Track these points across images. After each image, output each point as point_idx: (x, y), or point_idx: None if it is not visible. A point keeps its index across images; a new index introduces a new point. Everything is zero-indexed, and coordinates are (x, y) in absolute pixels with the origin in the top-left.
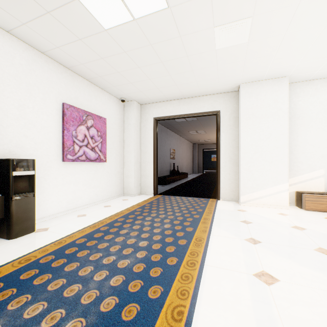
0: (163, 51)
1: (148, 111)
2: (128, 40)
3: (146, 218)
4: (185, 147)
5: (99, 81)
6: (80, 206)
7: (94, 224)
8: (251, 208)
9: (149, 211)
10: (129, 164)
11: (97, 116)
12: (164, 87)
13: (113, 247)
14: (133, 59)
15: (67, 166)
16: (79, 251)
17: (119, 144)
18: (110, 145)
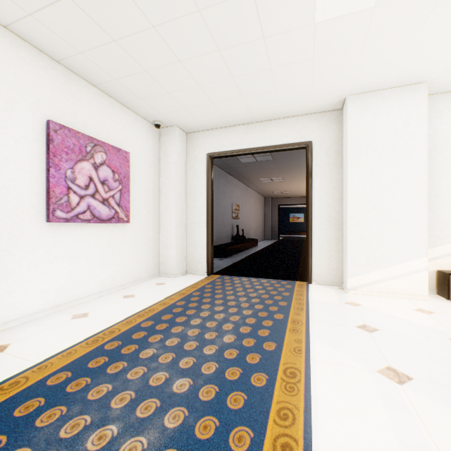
0: (221, 27)
1: (198, 144)
2: None
3: (192, 322)
4: (254, 202)
5: (116, 89)
6: (82, 298)
7: (96, 336)
8: (366, 299)
9: (198, 307)
10: (167, 227)
11: (112, 148)
12: (224, 102)
13: (118, 397)
14: (168, 42)
15: (56, 230)
16: (45, 408)
17: (151, 195)
18: (136, 196)
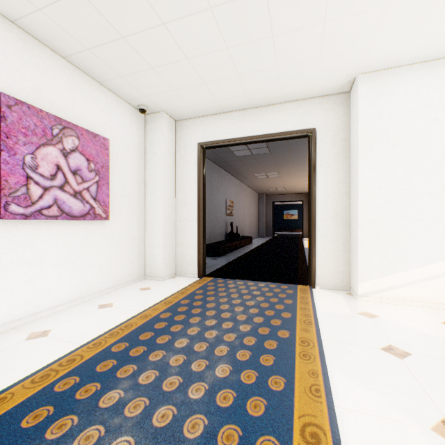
0: None
1: (188, 132)
2: None
3: (177, 344)
4: (248, 198)
5: (90, 62)
6: (47, 309)
7: (48, 367)
8: (382, 309)
9: (185, 320)
10: (154, 224)
11: (87, 132)
12: (216, 81)
13: None
14: None
15: (11, 228)
16: None
17: (136, 189)
18: (118, 189)
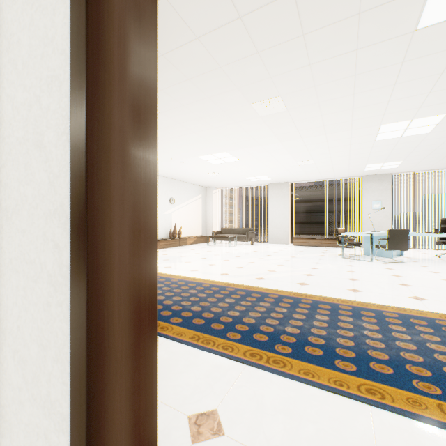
0: None
1: None
2: None
3: None
4: None
5: None
6: None
7: None
8: None
9: None
10: None
11: None
12: None
13: None
14: None
15: None
16: None
17: None
18: None
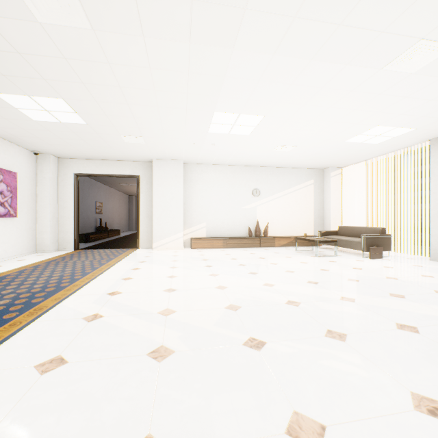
0: (84, 136)
1: (68, 166)
2: (54, 127)
3: (69, 262)
4: (118, 199)
5: (12, 138)
6: None
7: (18, 268)
8: (158, 251)
9: (71, 259)
10: (43, 220)
11: (7, 171)
12: (86, 151)
13: (46, 272)
14: (56, 134)
15: None
16: (19, 276)
17: (31, 199)
18: (21, 199)
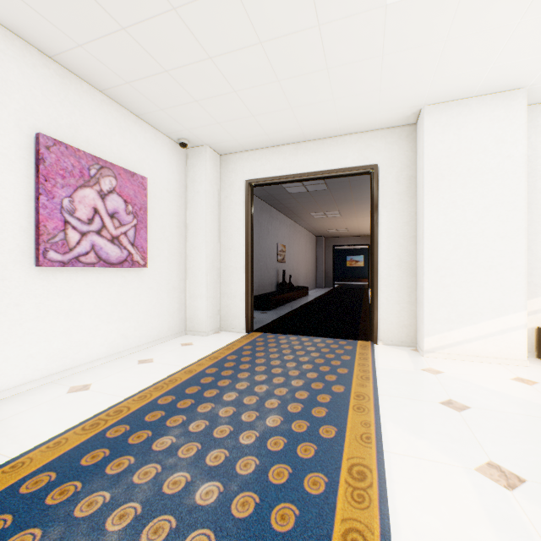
0: (263, 9)
1: (234, 168)
2: None
3: (225, 397)
4: (303, 242)
5: (129, 95)
6: (84, 363)
7: (96, 417)
8: (448, 365)
9: (233, 375)
10: (196, 272)
11: (125, 171)
12: (267, 113)
13: (117, 512)
14: (194, 31)
15: (48, 276)
16: (10, 533)
17: (176, 233)
18: (156, 233)
